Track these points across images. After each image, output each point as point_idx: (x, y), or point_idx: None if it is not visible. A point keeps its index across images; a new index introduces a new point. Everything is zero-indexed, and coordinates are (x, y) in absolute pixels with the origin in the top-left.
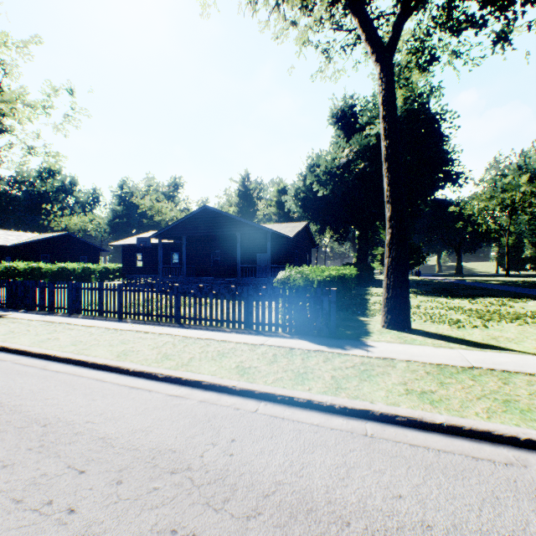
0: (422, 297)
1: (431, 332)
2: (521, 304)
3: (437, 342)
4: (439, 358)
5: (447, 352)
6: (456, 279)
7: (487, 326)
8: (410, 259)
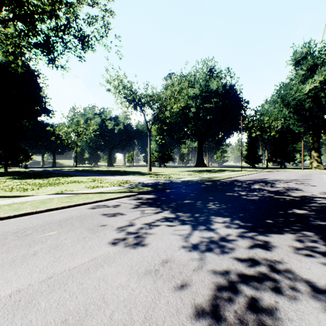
0: (17, 180)
1: (7, 195)
2: (66, 179)
3: (7, 198)
4: (0, 203)
5: (7, 200)
6: (50, 169)
7: (41, 189)
8: (18, 157)
